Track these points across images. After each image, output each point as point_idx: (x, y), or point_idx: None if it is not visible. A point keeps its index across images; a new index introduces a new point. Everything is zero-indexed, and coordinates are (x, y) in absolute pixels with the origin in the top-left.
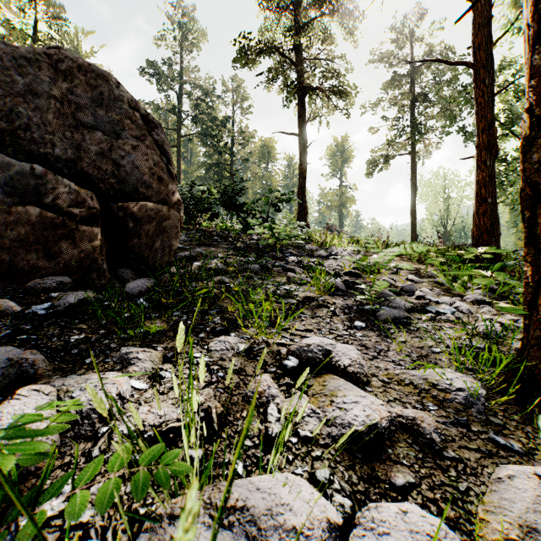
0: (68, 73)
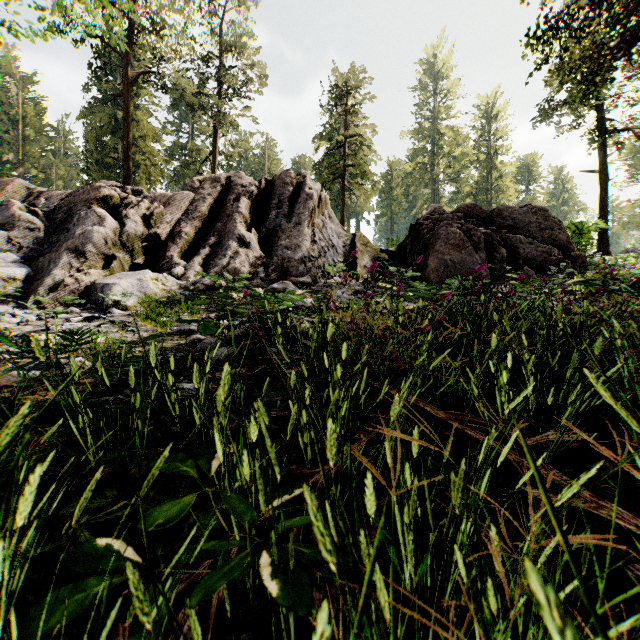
0: (534, 212)
